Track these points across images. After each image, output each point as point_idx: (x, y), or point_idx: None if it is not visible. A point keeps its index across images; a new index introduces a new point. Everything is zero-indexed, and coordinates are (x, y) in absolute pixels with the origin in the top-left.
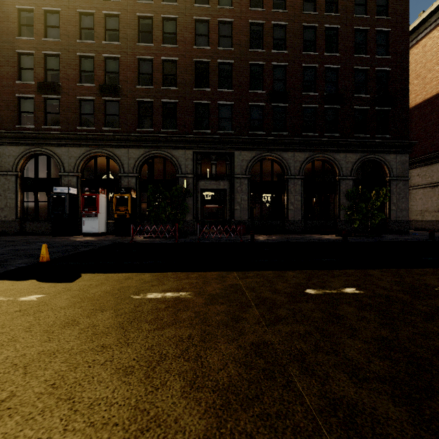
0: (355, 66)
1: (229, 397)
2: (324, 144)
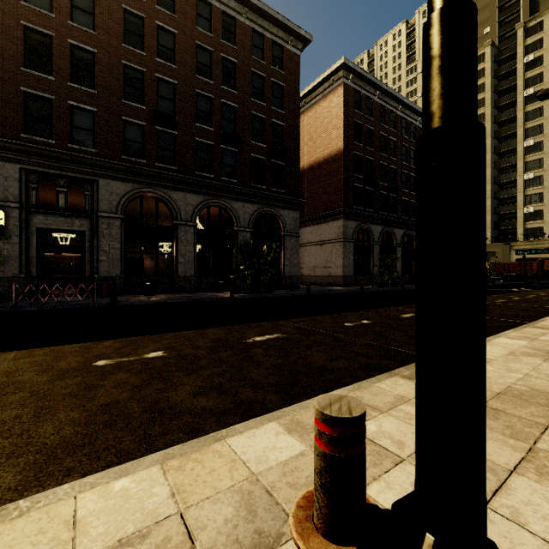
0: (253, 111)
1: None
2: (220, 189)
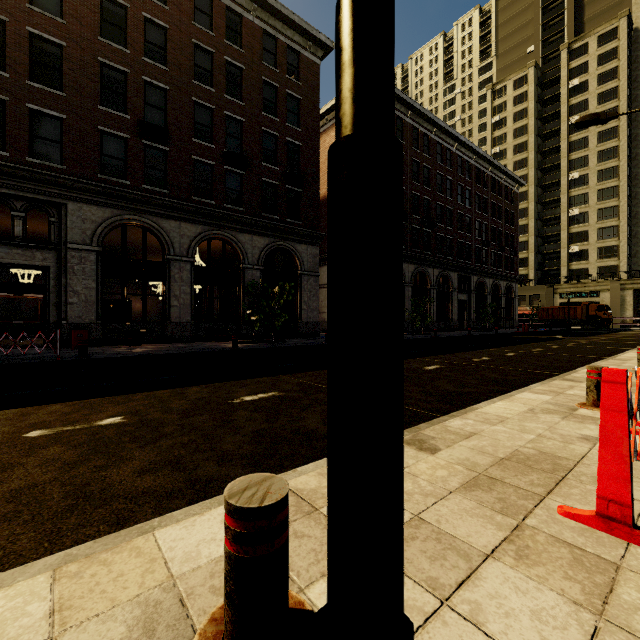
0: (263, 127)
1: None
2: (223, 218)
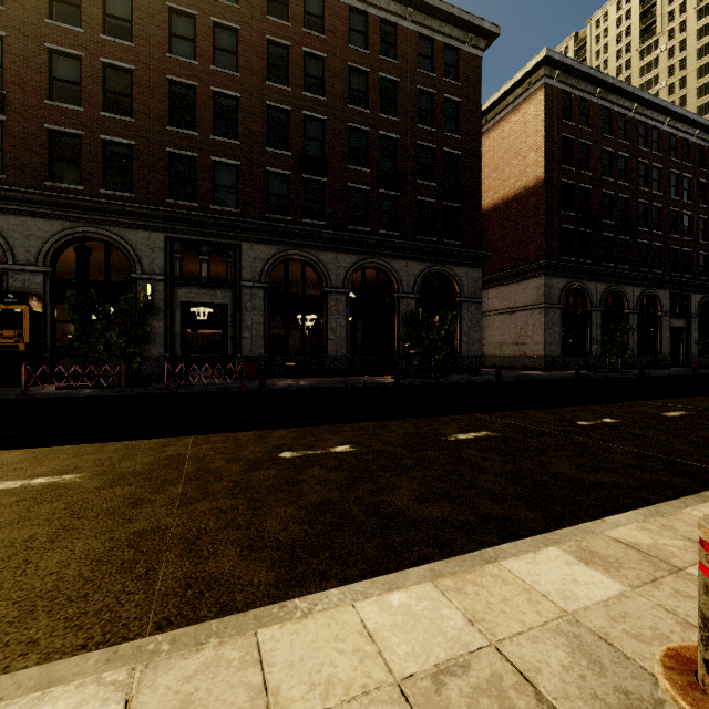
0: (419, 141)
1: (37, 605)
2: (378, 245)
